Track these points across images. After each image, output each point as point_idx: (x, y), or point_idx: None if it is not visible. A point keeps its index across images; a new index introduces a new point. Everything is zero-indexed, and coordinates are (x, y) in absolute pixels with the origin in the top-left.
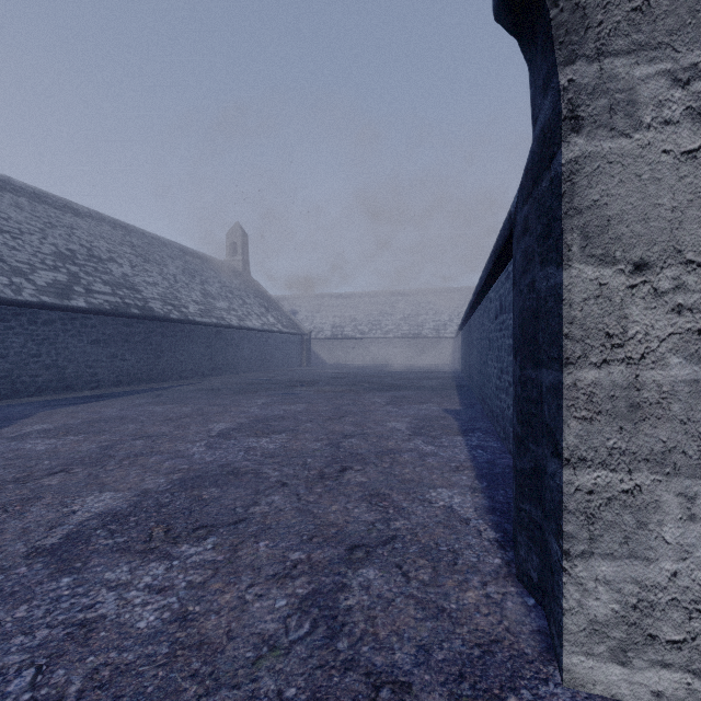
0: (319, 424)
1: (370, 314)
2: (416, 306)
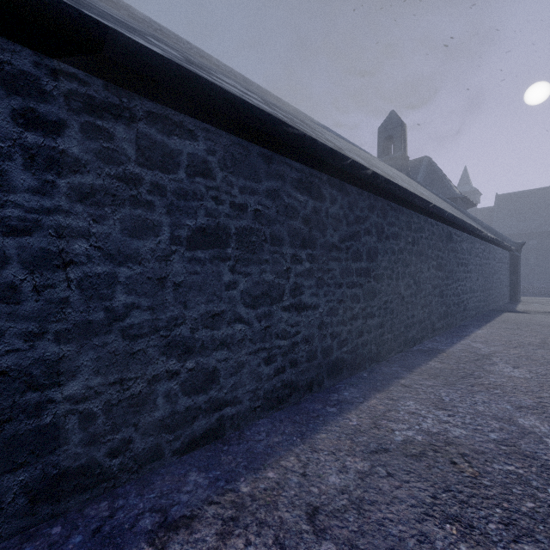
0: None
1: None
2: None
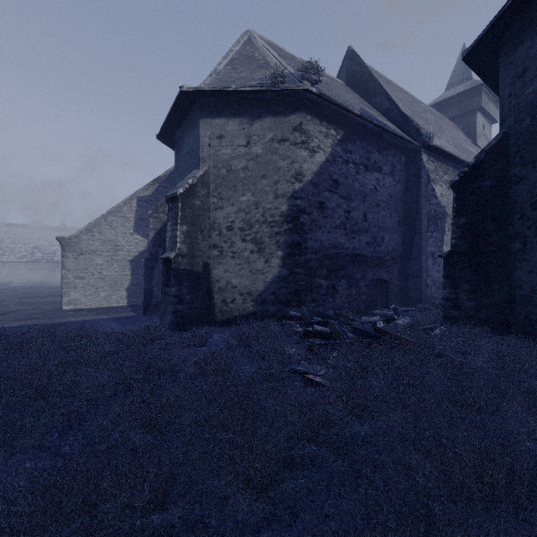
0: (1, 303)
1: (2, 242)
2: (49, 238)
